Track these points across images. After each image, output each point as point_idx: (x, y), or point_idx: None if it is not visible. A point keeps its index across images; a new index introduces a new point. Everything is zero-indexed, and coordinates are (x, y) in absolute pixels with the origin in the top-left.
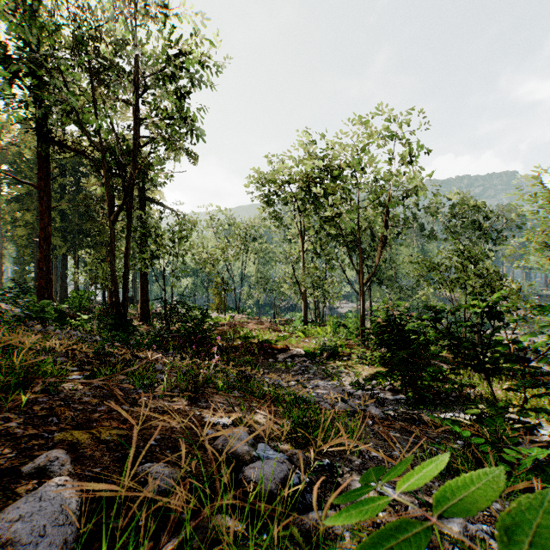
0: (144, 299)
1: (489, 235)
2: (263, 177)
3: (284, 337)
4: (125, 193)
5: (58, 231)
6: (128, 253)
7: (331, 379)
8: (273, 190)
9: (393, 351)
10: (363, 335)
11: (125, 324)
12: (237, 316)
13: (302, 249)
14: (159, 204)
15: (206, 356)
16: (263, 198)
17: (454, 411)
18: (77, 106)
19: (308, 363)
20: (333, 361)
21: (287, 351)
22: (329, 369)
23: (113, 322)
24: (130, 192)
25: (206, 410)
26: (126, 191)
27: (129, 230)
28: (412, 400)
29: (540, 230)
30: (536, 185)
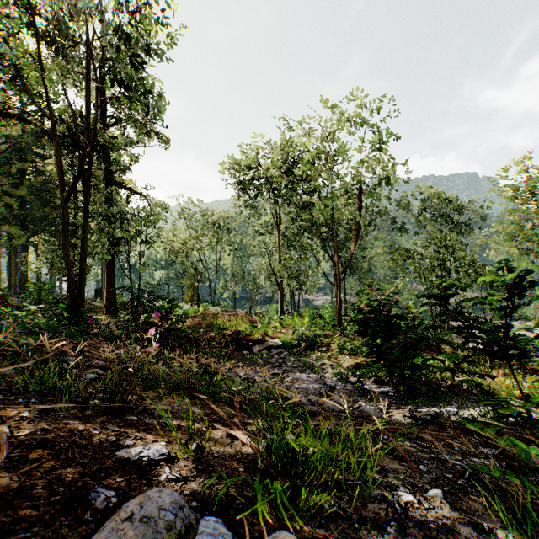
0: (111, 290)
1: (458, 227)
2: (238, 164)
3: (259, 328)
4: (80, 167)
5: (17, 219)
6: (86, 237)
7: (310, 371)
8: (249, 178)
9: (380, 338)
10: (340, 325)
11: (78, 314)
12: (212, 309)
13: (278, 238)
14: (127, 190)
15: (173, 349)
16: (238, 185)
17: (450, 404)
18: (31, 75)
19: (286, 354)
20: (311, 352)
21: (263, 342)
22: (308, 361)
23: (62, 312)
24: (88, 168)
25: (132, 430)
26: (81, 164)
27: (87, 211)
28: (401, 392)
29: (508, 222)
30: (504, 177)
